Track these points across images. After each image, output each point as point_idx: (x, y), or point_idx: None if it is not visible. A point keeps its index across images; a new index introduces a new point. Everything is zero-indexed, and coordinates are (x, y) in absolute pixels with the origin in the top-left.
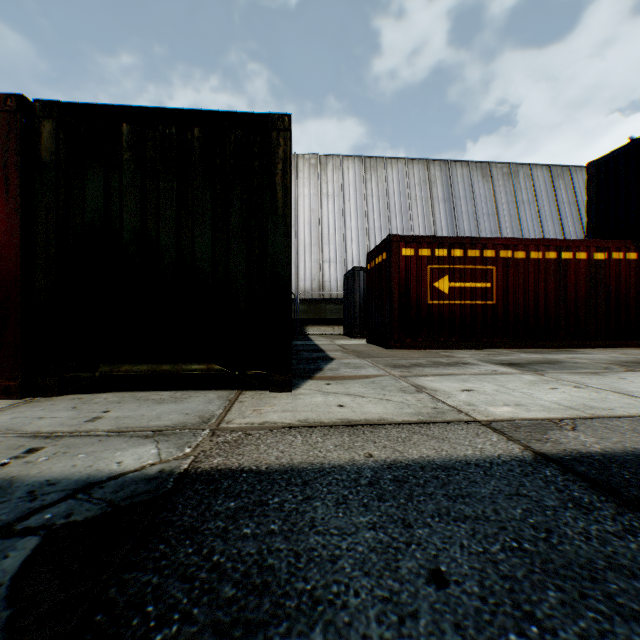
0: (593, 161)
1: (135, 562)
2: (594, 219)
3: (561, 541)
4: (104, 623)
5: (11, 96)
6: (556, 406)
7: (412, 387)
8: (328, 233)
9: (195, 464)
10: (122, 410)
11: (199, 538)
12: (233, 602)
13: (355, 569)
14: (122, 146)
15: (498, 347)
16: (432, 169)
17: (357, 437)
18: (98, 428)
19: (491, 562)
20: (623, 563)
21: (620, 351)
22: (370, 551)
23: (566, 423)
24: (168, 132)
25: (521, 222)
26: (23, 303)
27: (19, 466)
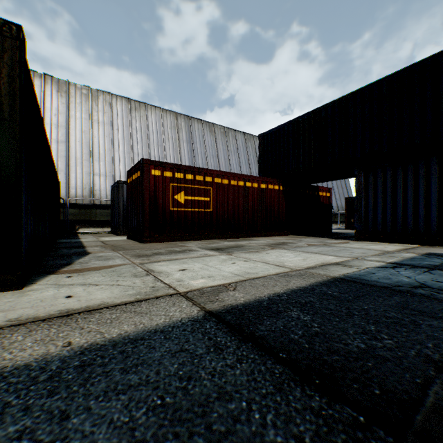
0: (262, 134)
1: None
2: (262, 166)
3: (195, 385)
4: None
5: None
6: (231, 275)
7: (144, 272)
8: (99, 152)
9: None
10: None
11: None
12: None
13: None
14: None
15: (214, 238)
16: (179, 120)
17: (67, 326)
18: None
19: (130, 431)
20: (228, 389)
21: (272, 238)
22: None
23: (232, 286)
24: None
25: (230, 163)
26: None
27: None
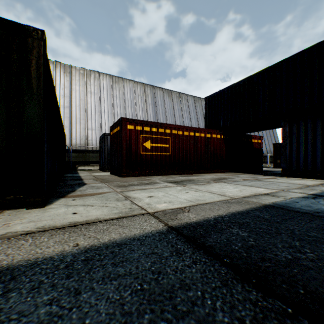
0: (207, 96)
1: None
2: (207, 120)
3: (163, 277)
4: None
5: None
6: (185, 201)
7: (123, 197)
8: (91, 113)
9: None
10: None
11: None
12: None
13: None
14: None
15: (172, 174)
16: (146, 88)
17: (75, 233)
18: None
19: (121, 305)
20: (187, 282)
21: (215, 174)
22: None
23: (187, 209)
24: None
25: (183, 119)
26: None
27: None
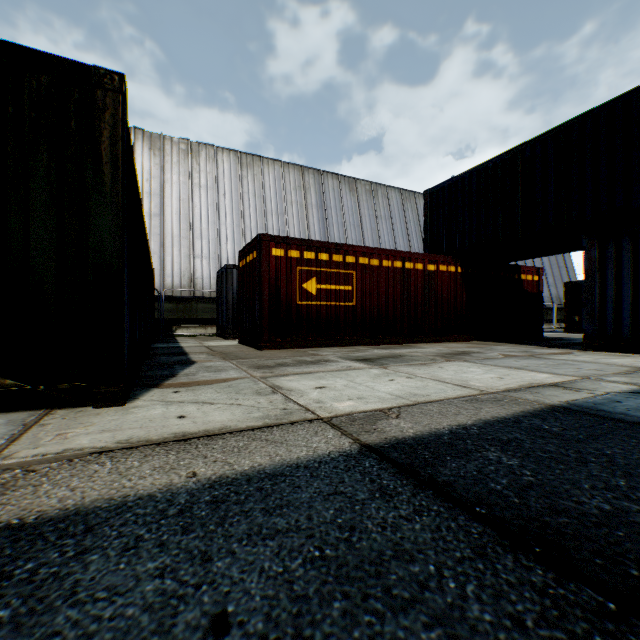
0: (429, 189)
1: None
2: (429, 237)
3: (361, 537)
4: None
5: None
6: (390, 396)
7: (269, 388)
8: (200, 227)
9: None
10: None
11: None
12: None
13: None
14: None
15: (358, 344)
16: (307, 176)
17: (186, 453)
18: None
19: (287, 583)
20: (407, 548)
21: (445, 345)
22: (143, 611)
23: (394, 412)
24: None
25: (380, 235)
26: None
27: None
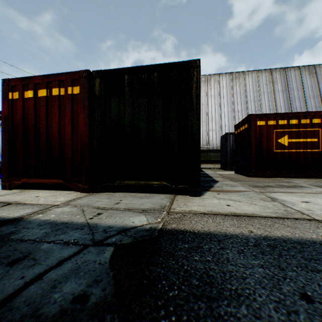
0: None
1: (152, 263)
2: None
3: None
4: (147, 284)
5: (84, 71)
6: None
7: (268, 198)
8: (211, 115)
9: (164, 226)
10: (126, 200)
11: (175, 258)
12: (199, 287)
13: (256, 284)
14: (124, 85)
15: None
16: (274, 74)
17: (241, 222)
18: (120, 207)
19: None
20: None
21: None
22: (262, 277)
23: None
24: (143, 76)
25: None
26: (89, 154)
27: (96, 219)
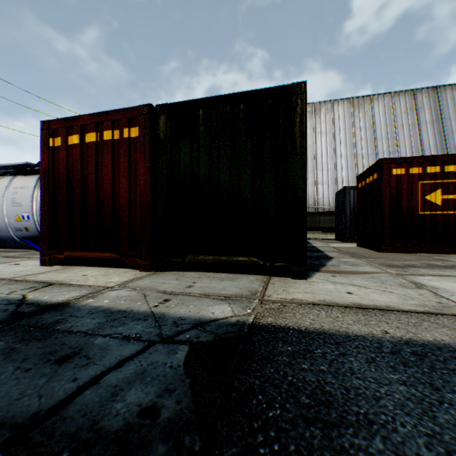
0: None
1: (242, 370)
2: None
3: None
4: (237, 398)
5: (145, 105)
6: None
7: (410, 284)
8: (321, 162)
9: (256, 320)
10: (202, 282)
11: (275, 364)
12: (310, 406)
13: (396, 408)
14: (199, 123)
15: None
16: (418, 97)
17: (370, 317)
18: (193, 292)
19: None
20: None
21: None
22: (405, 399)
23: None
24: (224, 110)
25: None
26: (150, 219)
27: (163, 308)
